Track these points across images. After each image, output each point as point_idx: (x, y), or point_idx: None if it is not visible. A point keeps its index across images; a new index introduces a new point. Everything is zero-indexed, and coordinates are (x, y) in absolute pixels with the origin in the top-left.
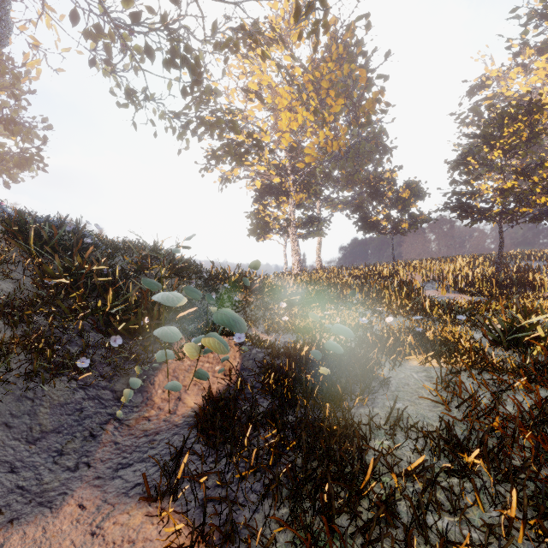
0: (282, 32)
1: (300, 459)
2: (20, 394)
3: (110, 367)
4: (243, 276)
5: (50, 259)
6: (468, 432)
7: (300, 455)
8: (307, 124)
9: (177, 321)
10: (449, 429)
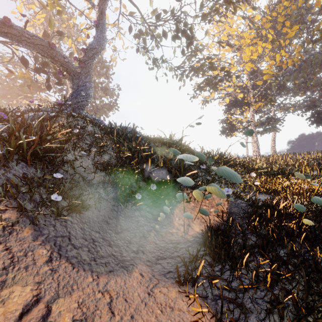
0: None
1: (296, 289)
2: (112, 208)
3: (150, 201)
4: (221, 156)
5: (122, 144)
6: None
7: (296, 286)
8: (266, 51)
9: None
10: None
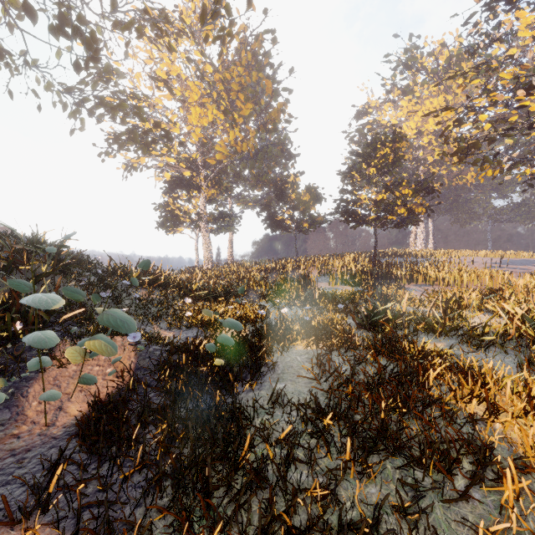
0: (193, 25)
1: (188, 448)
2: None
3: None
4: (146, 271)
5: None
6: (328, 400)
7: (189, 444)
8: (218, 122)
9: (61, 323)
10: (315, 400)
